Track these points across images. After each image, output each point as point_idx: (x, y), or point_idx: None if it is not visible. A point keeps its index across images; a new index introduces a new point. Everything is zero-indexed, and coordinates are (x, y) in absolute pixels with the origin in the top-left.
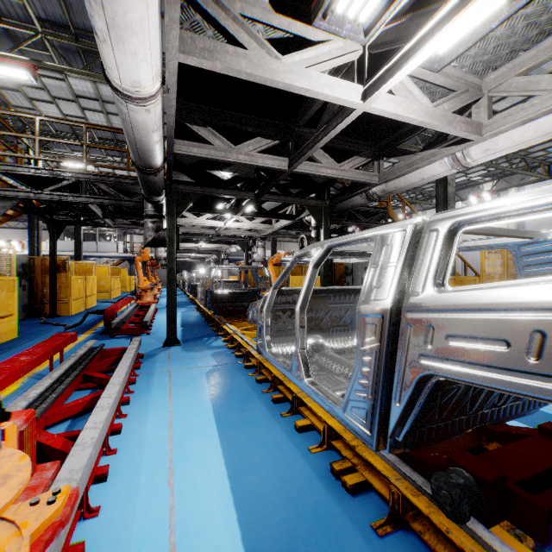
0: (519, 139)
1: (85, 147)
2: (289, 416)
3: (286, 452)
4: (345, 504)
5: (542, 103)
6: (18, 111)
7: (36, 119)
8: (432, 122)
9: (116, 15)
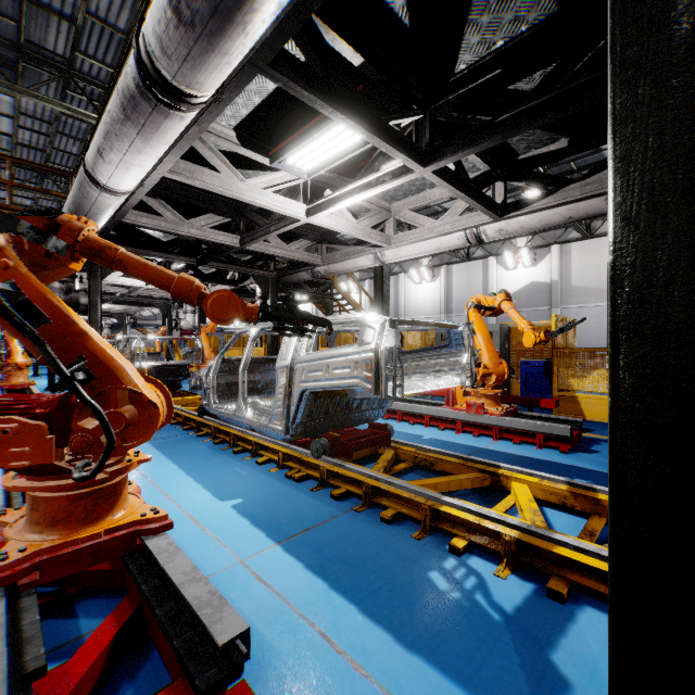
0: (412, 252)
1: None
2: (250, 459)
3: (253, 474)
4: (295, 486)
5: (421, 233)
6: None
7: None
8: (356, 234)
9: (134, 160)
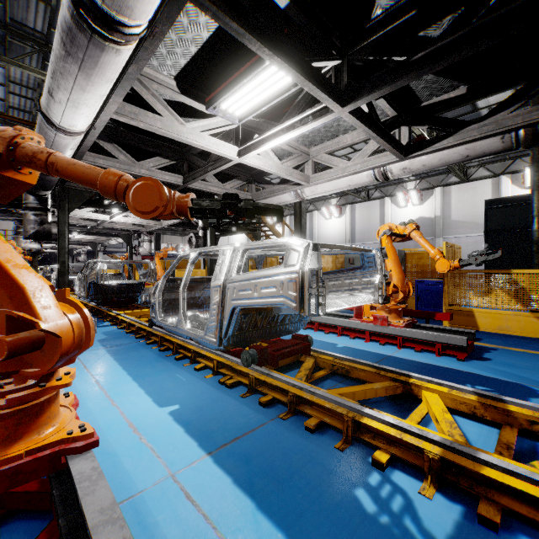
0: (327, 189)
1: None
2: (189, 365)
3: (190, 380)
4: (227, 392)
5: (335, 172)
6: None
7: None
8: (280, 173)
9: (80, 98)
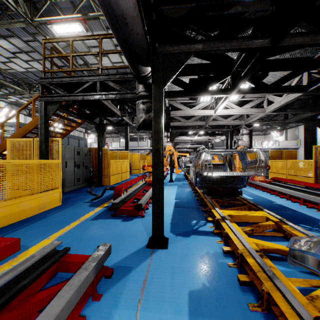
0: None
1: (100, 54)
2: None
3: None
4: None
5: None
6: (59, 37)
7: (70, 40)
8: None
9: None
